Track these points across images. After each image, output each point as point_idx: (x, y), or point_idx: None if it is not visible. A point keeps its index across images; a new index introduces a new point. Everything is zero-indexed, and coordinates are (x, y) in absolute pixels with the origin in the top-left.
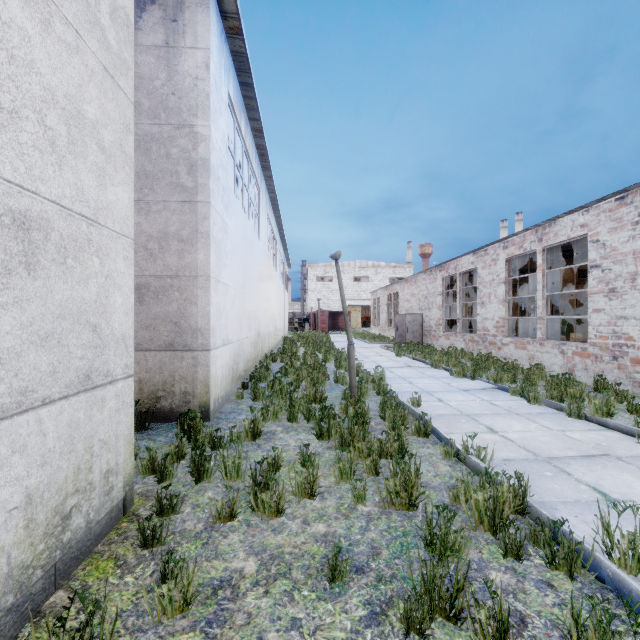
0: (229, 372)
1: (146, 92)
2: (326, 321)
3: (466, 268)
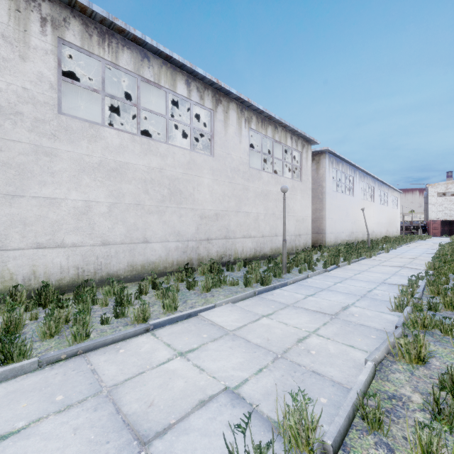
0: (333, 241)
1: (312, 179)
2: (437, 228)
3: None
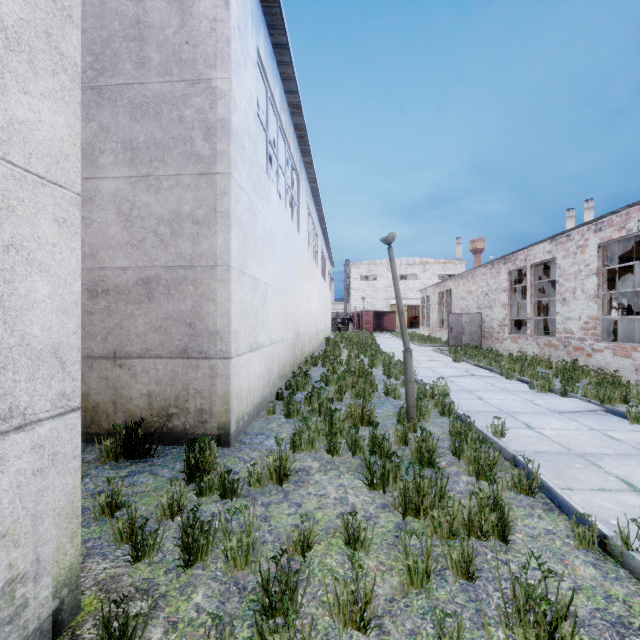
0: (259, 382)
1: (156, 44)
2: (370, 321)
3: (540, 258)
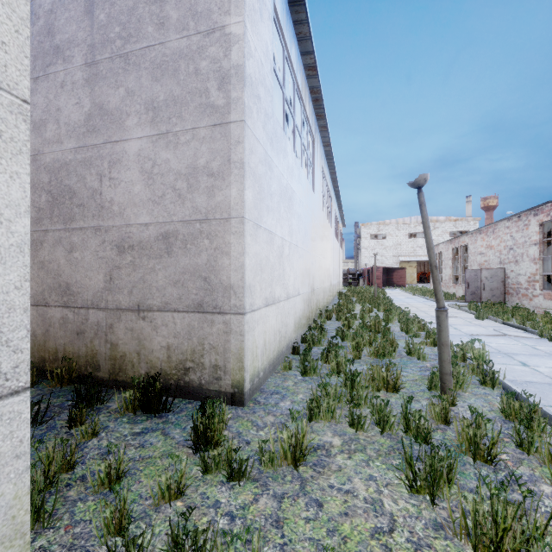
0: (275, 337)
1: (174, 2)
2: (380, 277)
3: None
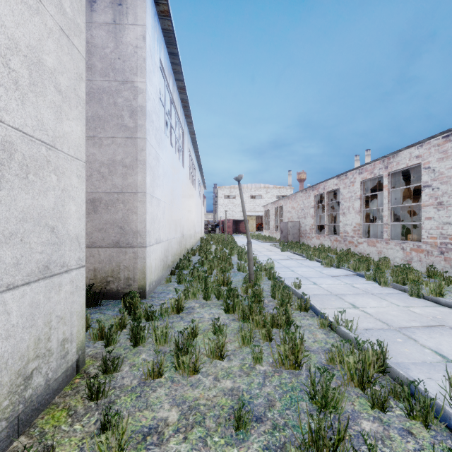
0: (160, 263)
1: (99, 57)
2: (231, 226)
3: (332, 188)
